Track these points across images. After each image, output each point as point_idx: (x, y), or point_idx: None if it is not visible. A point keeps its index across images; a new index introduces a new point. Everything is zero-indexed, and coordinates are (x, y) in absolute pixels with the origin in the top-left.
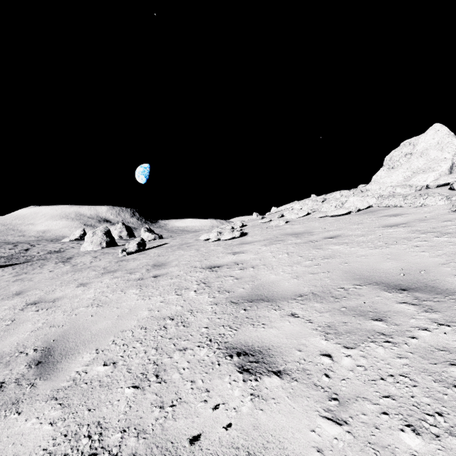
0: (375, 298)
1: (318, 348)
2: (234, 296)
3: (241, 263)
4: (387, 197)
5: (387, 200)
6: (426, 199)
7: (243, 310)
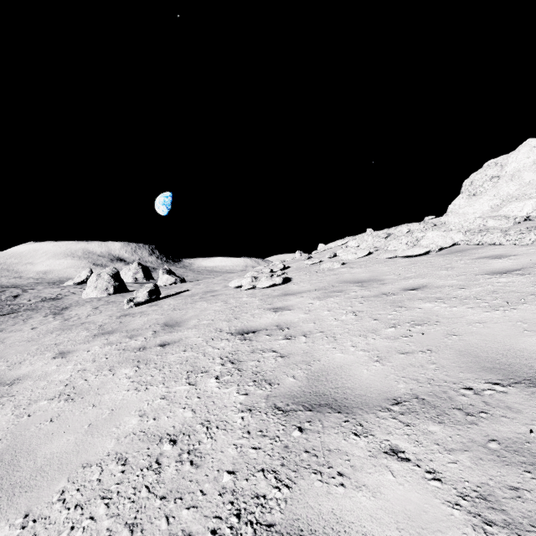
0: None
1: None
2: (279, 394)
3: (287, 327)
4: (478, 232)
5: (479, 236)
6: None
7: (297, 429)
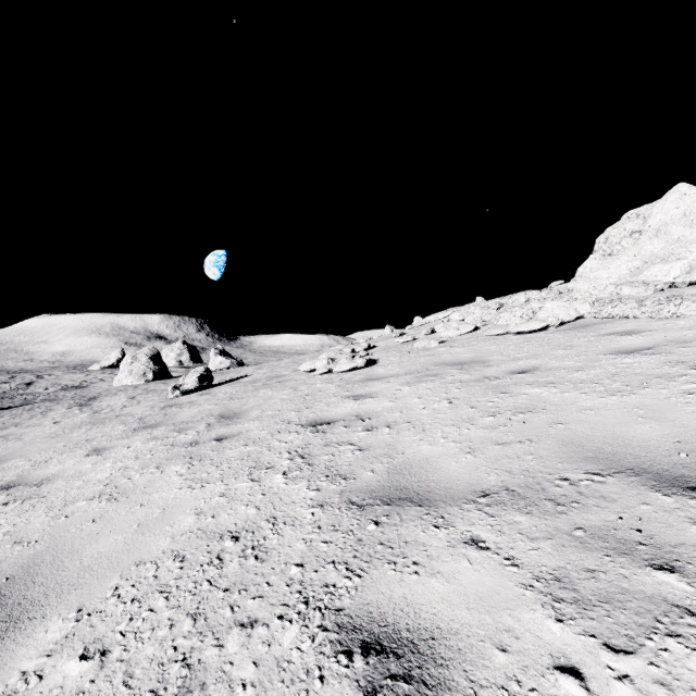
0: (641, 507)
1: (546, 646)
2: (355, 489)
3: (368, 417)
4: (609, 302)
5: (609, 307)
6: (680, 306)
7: (373, 523)
